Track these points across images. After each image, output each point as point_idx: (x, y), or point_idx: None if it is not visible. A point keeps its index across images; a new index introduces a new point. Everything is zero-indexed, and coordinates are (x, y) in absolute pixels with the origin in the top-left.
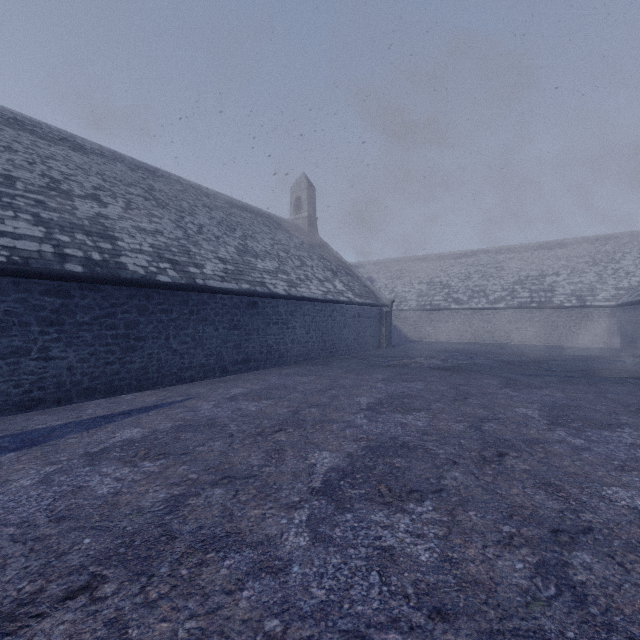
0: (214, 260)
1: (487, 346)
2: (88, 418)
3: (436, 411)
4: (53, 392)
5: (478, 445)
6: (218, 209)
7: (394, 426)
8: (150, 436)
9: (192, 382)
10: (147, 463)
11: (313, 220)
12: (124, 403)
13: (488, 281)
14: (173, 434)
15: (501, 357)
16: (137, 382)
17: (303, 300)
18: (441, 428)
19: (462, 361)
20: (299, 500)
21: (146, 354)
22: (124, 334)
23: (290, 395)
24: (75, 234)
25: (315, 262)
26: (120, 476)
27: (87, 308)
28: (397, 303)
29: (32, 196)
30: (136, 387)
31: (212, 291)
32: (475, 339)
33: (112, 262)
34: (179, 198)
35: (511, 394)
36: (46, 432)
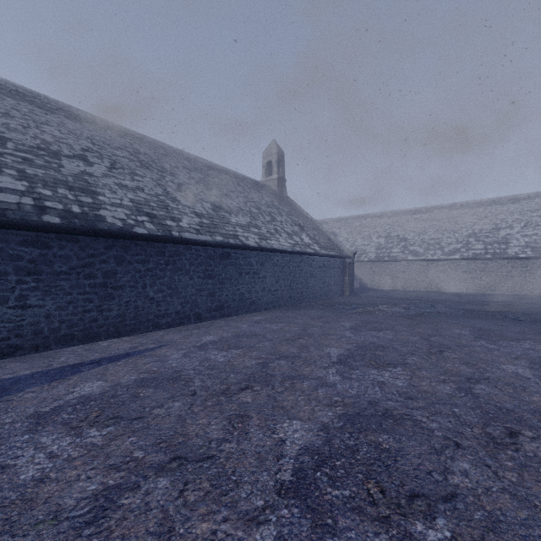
0: (190, 214)
1: (444, 294)
2: (57, 367)
3: (413, 367)
4: (31, 339)
5: (477, 417)
6: (197, 171)
7: (371, 386)
8: (109, 392)
9: (168, 328)
10: (93, 431)
11: (282, 181)
12: (98, 350)
13: (443, 234)
14: (133, 390)
15: (462, 305)
16: (115, 329)
17: (273, 252)
18: (425, 390)
19: (424, 309)
20: (263, 506)
21: (123, 302)
22: (102, 283)
23: (259, 344)
24: (57, 189)
25: (284, 218)
26: (56, 450)
27: (65, 258)
28: (357, 255)
29: (21, 154)
30: (114, 333)
31: (187, 243)
32: (431, 288)
33: (91, 215)
34: (162, 160)
35: (489, 347)
36: (9, 384)
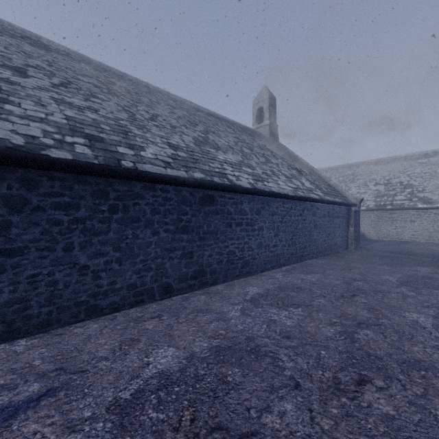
0: (161, 144)
1: None
2: None
3: None
4: None
5: None
6: (182, 109)
7: None
8: None
9: (115, 312)
10: None
11: (274, 127)
12: None
13: None
14: None
15: None
16: (4, 325)
17: (271, 196)
18: None
19: None
20: None
21: (24, 276)
22: None
23: (272, 412)
24: None
25: (279, 161)
26: None
27: None
28: None
29: None
30: (2, 334)
31: (146, 178)
32: None
33: None
34: (140, 95)
35: None
36: None
